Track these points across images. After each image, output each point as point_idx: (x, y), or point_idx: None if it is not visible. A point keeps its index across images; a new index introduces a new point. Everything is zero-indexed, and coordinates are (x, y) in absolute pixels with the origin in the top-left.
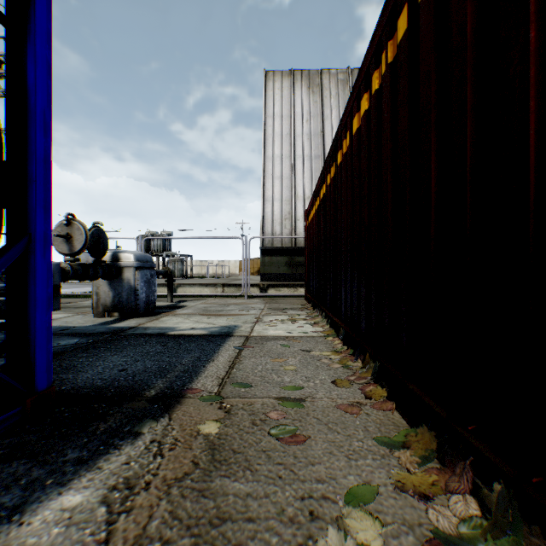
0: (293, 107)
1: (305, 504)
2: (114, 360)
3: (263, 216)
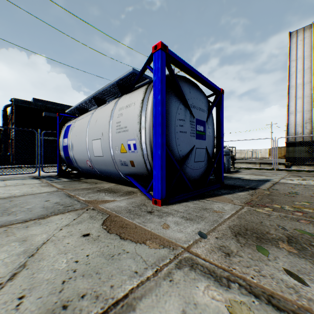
0: (312, 49)
1: (291, 201)
2: (229, 181)
3: (287, 123)
